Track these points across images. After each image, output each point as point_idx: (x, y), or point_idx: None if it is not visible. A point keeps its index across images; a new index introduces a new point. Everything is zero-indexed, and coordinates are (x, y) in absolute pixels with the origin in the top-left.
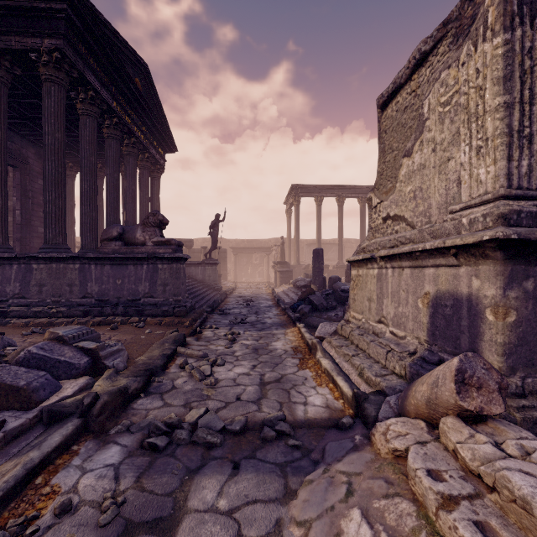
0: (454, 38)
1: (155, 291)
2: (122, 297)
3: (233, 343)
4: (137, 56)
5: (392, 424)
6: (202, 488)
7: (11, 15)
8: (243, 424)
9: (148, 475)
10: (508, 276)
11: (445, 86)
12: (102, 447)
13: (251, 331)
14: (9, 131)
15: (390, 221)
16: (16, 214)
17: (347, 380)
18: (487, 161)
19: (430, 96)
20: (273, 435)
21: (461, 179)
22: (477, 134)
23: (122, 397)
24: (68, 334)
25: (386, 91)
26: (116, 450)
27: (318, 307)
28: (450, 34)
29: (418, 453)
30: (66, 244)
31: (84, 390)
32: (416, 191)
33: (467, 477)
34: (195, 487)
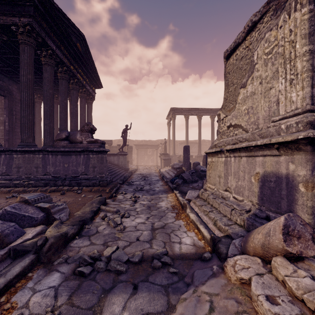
0: (274, 11)
1: (88, 171)
2: (68, 174)
3: (135, 203)
4: (78, 30)
5: (238, 260)
6: (112, 304)
7: (0, 3)
8: (140, 257)
9: (76, 294)
10: (314, 162)
11: (268, 42)
12: (48, 274)
13: (146, 195)
14: (1, 75)
15: (232, 128)
16: (5, 125)
17: (206, 227)
18: (297, 88)
19: (258, 49)
20: (160, 265)
21: (279, 101)
22: (290, 71)
23: (63, 239)
24: (31, 198)
25: (229, 48)
26: (57, 276)
27: (187, 180)
28: (272, 9)
29: (258, 282)
30: (34, 142)
31: (40, 234)
32: (249, 109)
33: (294, 301)
34: (107, 303)
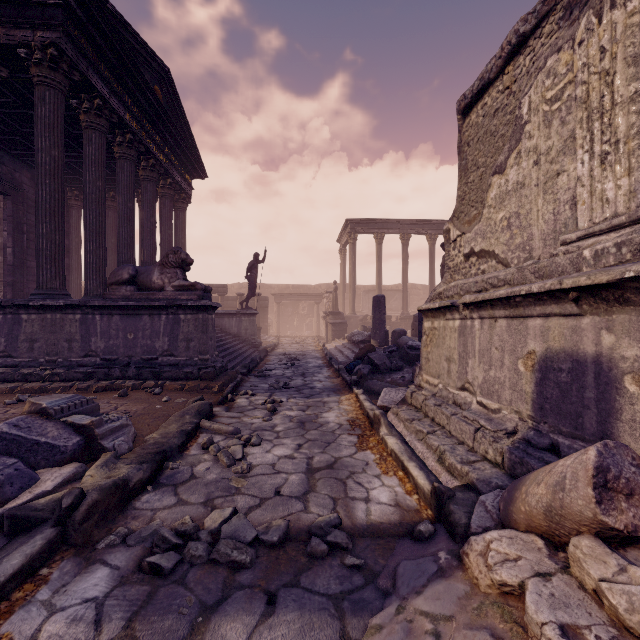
0: (566, 11)
1: (176, 348)
2: (135, 355)
3: (273, 414)
4: (156, 58)
5: (494, 541)
6: (221, 639)
7: None
8: (283, 533)
9: (144, 615)
10: None
11: (552, 76)
12: (84, 570)
13: (296, 399)
14: None
15: (474, 259)
16: (7, 253)
17: (422, 467)
18: (617, 172)
19: (530, 91)
20: (325, 550)
21: (576, 200)
22: (602, 136)
23: (119, 493)
24: (54, 405)
25: (470, 91)
26: (102, 574)
27: (380, 368)
28: (561, 7)
29: (540, 594)
30: (65, 289)
31: (70, 482)
32: (511, 218)
33: (623, 638)
34: (210, 637)
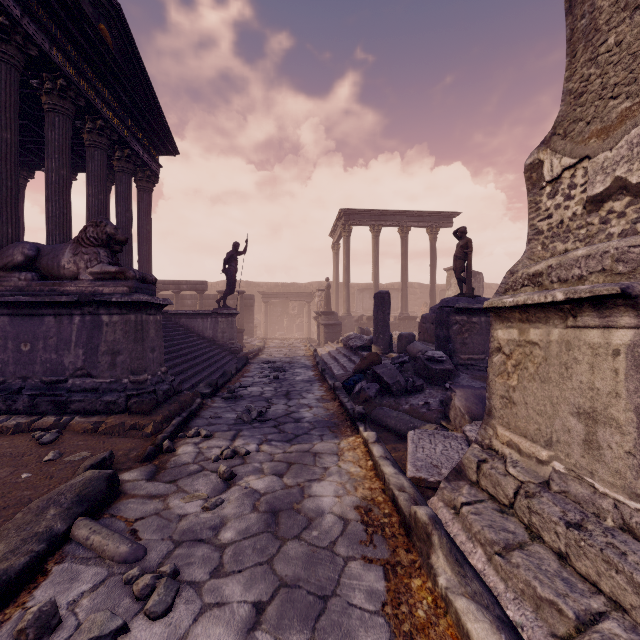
0: None
1: (96, 365)
2: (32, 376)
3: (228, 486)
4: None
5: None
6: None
7: None
8: None
9: None
10: None
11: None
12: None
13: (272, 445)
14: None
15: (622, 202)
16: None
17: None
18: None
19: None
20: None
21: None
22: None
23: None
24: None
25: None
26: None
27: (392, 388)
28: None
29: None
30: None
31: None
32: None
33: None
34: None
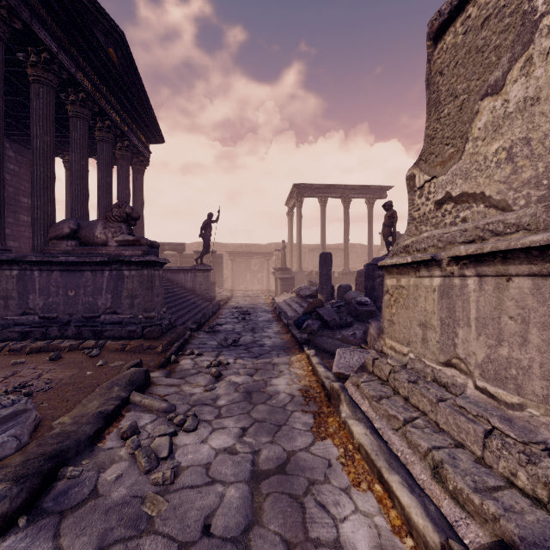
0: None
1: (120, 305)
2: (76, 313)
3: (218, 381)
4: (109, 19)
5: None
6: None
7: None
8: None
9: None
10: None
11: None
12: None
13: (244, 359)
14: None
15: (450, 205)
16: None
17: (410, 483)
18: None
19: None
20: None
21: None
22: None
23: None
24: None
25: (447, 4)
26: None
27: (329, 324)
28: None
29: None
30: (4, 244)
31: None
32: (514, 147)
33: None
34: None
